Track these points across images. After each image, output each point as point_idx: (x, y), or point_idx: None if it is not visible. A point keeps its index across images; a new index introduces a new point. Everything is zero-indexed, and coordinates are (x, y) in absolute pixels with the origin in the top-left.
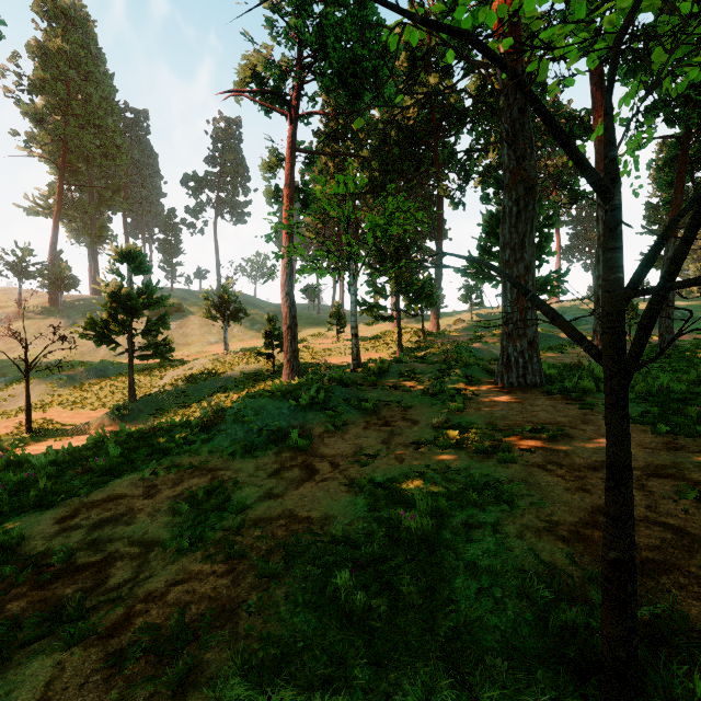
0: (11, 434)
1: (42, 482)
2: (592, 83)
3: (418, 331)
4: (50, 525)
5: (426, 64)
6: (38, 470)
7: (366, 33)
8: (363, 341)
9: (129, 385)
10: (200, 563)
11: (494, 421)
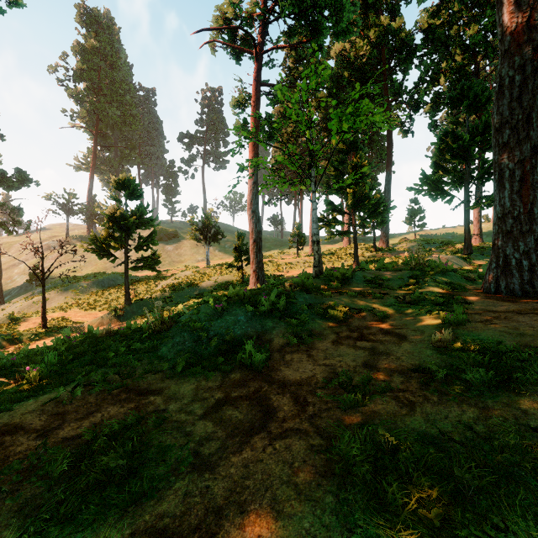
0: (33, 329)
1: None
2: None
3: (370, 247)
4: None
5: (376, 11)
6: None
7: None
8: None
9: (125, 291)
10: None
11: (533, 341)
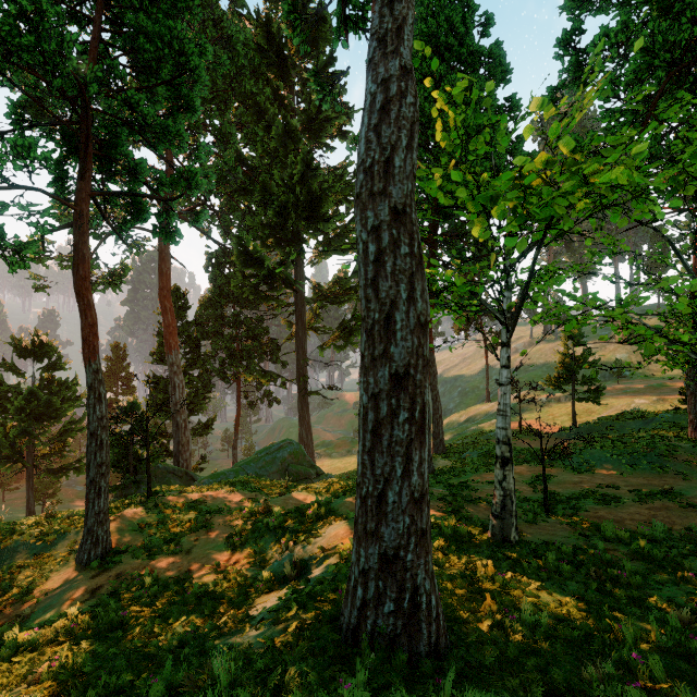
0: (514, 431)
1: None
2: None
3: None
4: None
5: None
6: None
7: None
8: None
9: (572, 415)
10: (526, 486)
11: (695, 498)
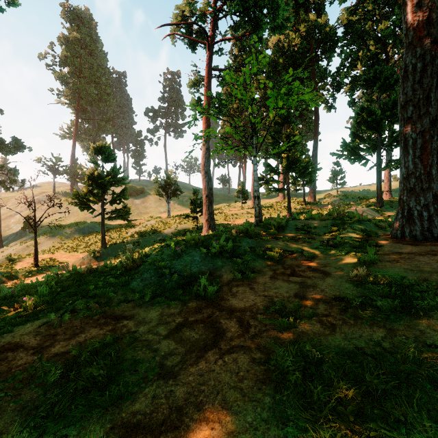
0: (27, 268)
1: None
2: None
3: (300, 201)
4: None
5: (306, 9)
6: None
7: None
8: None
9: (102, 236)
10: None
11: (430, 276)
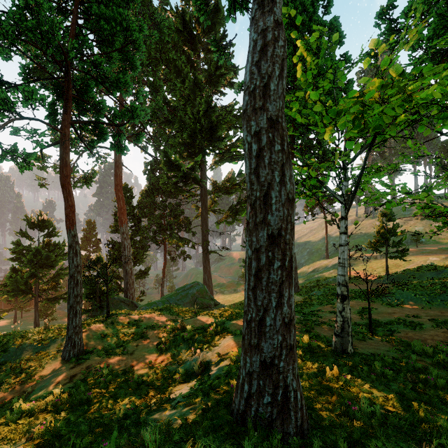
0: None
1: None
2: None
3: None
4: None
5: None
6: None
7: None
8: None
9: (385, 268)
10: (356, 315)
11: None
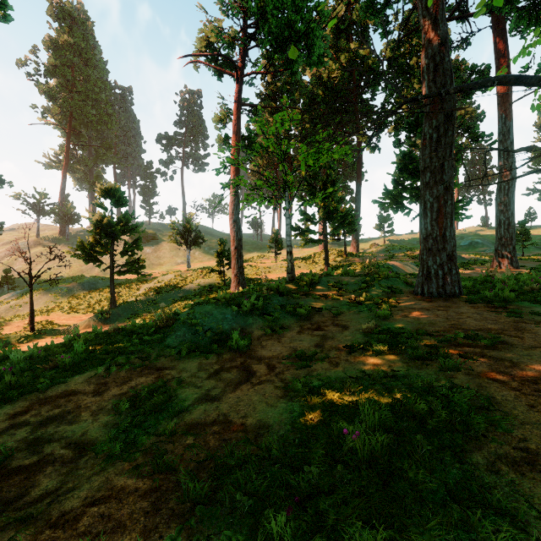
0: (19, 332)
1: (9, 377)
2: (494, 36)
3: (341, 252)
4: (2, 420)
5: (348, 35)
6: (15, 365)
7: (299, 3)
8: (296, 260)
9: (111, 294)
10: (125, 476)
11: (423, 327)
